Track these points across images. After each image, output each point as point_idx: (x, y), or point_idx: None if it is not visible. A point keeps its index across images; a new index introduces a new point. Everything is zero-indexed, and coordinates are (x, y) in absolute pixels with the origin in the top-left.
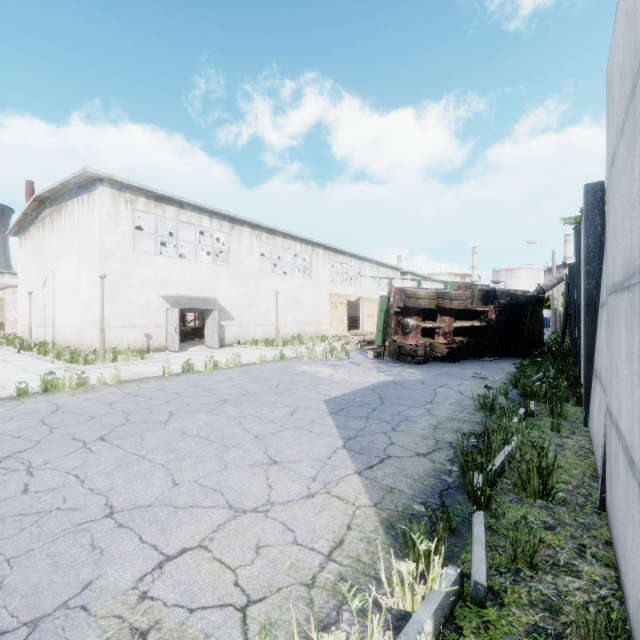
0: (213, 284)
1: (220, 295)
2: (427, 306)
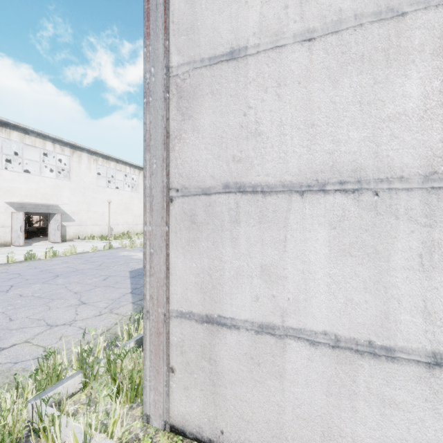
0: (56, 194)
1: (62, 202)
2: None
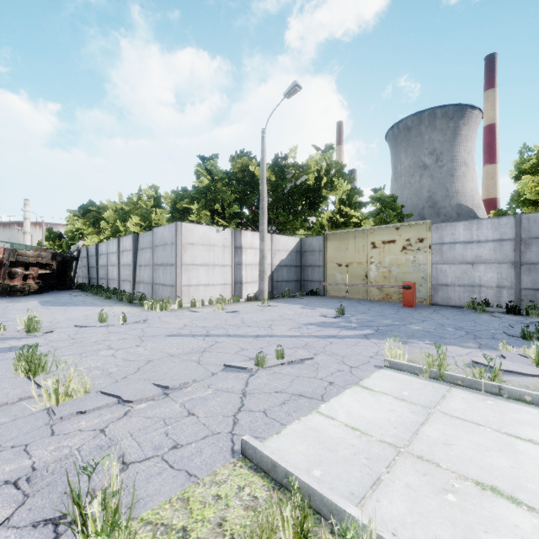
0: None
1: None
2: (34, 261)
